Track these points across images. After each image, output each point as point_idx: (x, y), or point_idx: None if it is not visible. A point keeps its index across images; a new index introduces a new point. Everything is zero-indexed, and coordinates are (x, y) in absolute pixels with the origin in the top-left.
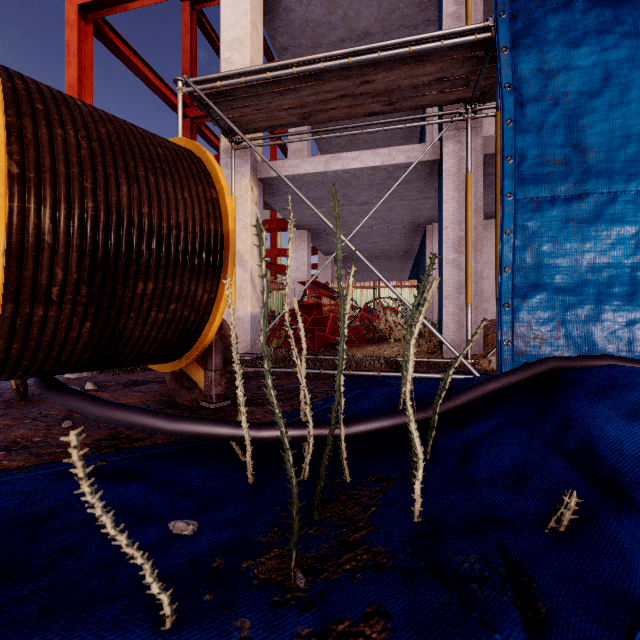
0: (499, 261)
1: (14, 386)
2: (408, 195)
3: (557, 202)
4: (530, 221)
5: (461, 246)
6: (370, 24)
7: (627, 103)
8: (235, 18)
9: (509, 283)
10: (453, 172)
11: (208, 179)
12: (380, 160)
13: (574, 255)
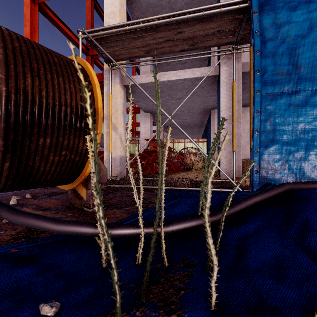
0: (252, 127)
1: None
2: (202, 94)
3: (284, 95)
4: (269, 106)
5: (230, 120)
6: (182, 6)
7: None
8: (111, 1)
9: (257, 139)
10: (226, 81)
11: (87, 78)
12: (187, 75)
13: (293, 124)
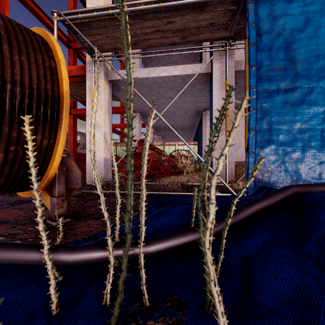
0: (247, 126)
1: None
2: (193, 94)
3: (280, 92)
4: (265, 103)
5: None
6: None
7: (318, 36)
8: None
9: (253, 139)
10: (218, 79)
11: (48, 53)
12: (178, 72)
13: (289, 123)
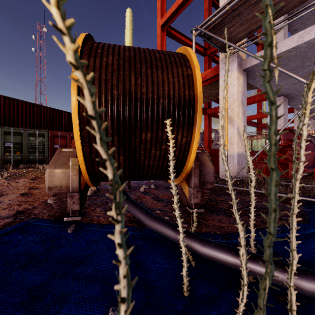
0: None
1: (127, 183)
2: None
3: None
4: None
5: None
6: None
7: None
8: None
9: None
10: None
11: (186, 64)
12: None
13: None
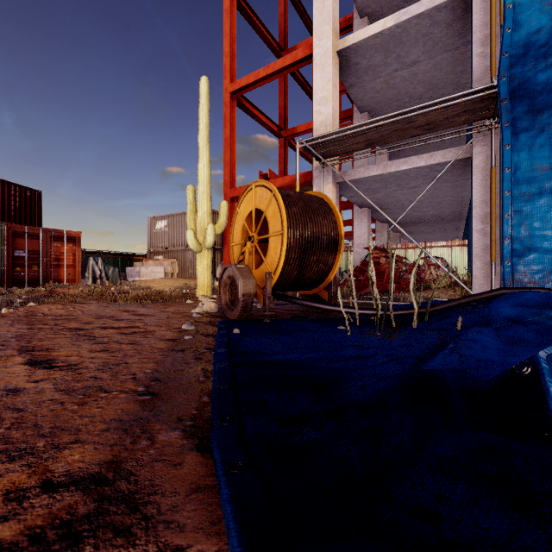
0: (501, 234)
1: None
2: (449, 179)
3: (545, 194)
4: (524, 208)
5: (487, 219)
6: (418, 56)
7: None
8: (322, 85)
9: (508, 248)
10: (481, 167)
11: (332, 212)
12: (423, 162)
13: None
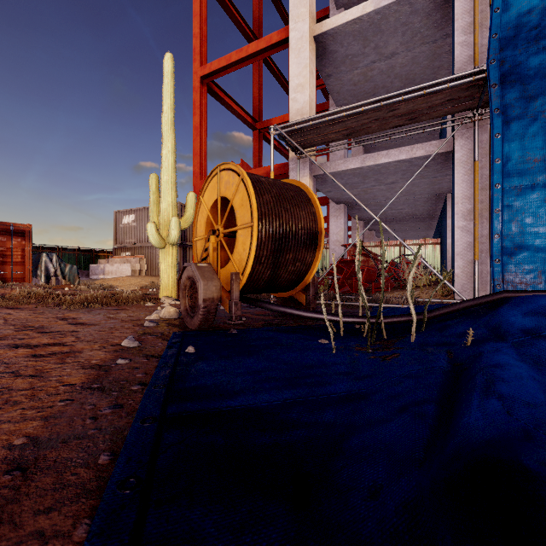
0: (491, 230)
1: None
2: (428, 175)
3: (537, 188)
4: (516, 202)
5: (470, 216)
6: (396, 47)
7: None
8: (298, 71)
9: (499, 245)
10: (463, 161)
11: (310, 202)
12: (404, 155)
13: None
